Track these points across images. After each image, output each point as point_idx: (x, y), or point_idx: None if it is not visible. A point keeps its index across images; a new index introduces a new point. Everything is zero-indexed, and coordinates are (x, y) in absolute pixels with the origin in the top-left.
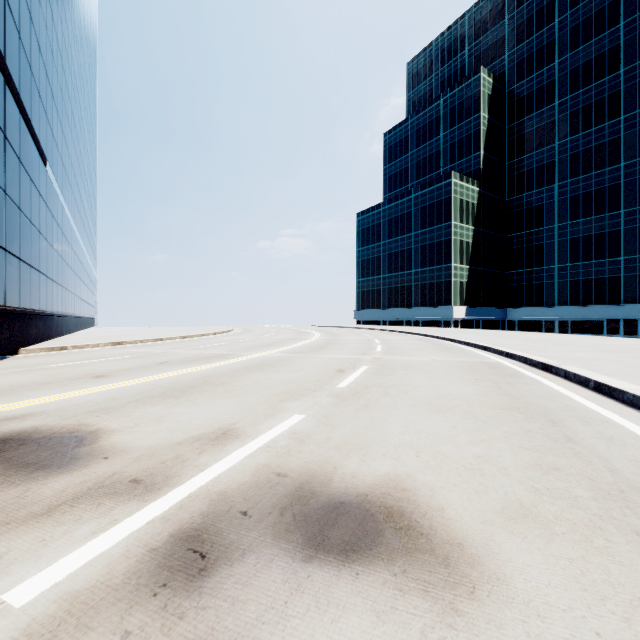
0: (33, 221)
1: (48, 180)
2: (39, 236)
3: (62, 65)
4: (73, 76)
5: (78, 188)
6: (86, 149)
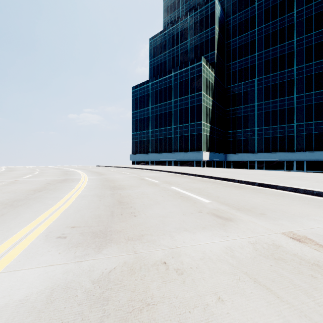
0: None
1: None
2: None
3: None
4: None
5: None
6: None
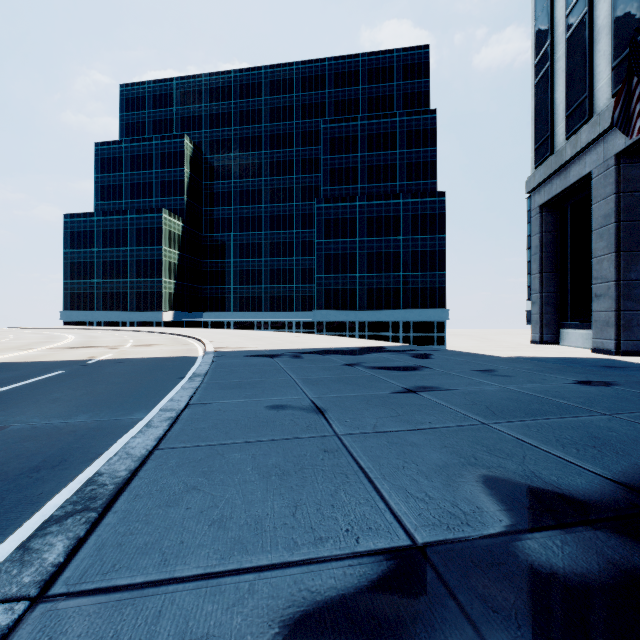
0: None
1: None
2: None
3: None
4: None
5: None
6: None
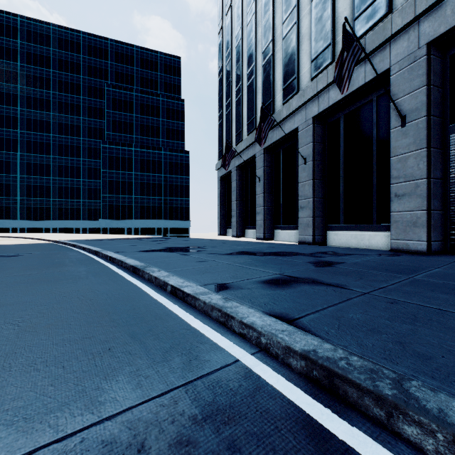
0: None
1: None
2: None
3: None
4: None
5: None
6: None
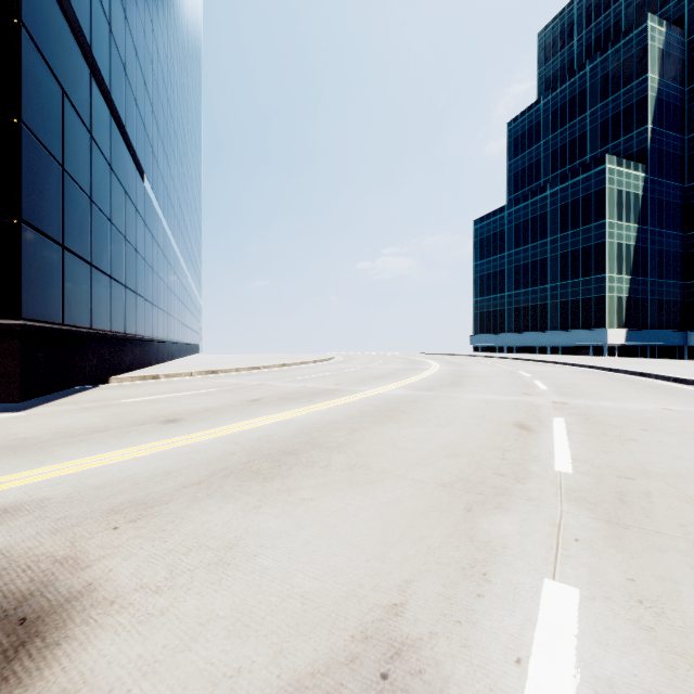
0: (128, 237)
1: (146, 196)
2: (135, 255)
3: (163, 79)
4: (176, 95)
5: (181, 211)
6: (190, 174)
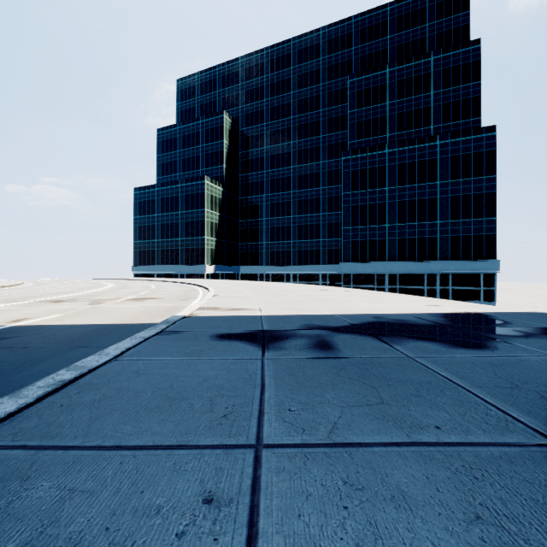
0: None
1: None
2: None
3: None
4: None
5: None
6: None
